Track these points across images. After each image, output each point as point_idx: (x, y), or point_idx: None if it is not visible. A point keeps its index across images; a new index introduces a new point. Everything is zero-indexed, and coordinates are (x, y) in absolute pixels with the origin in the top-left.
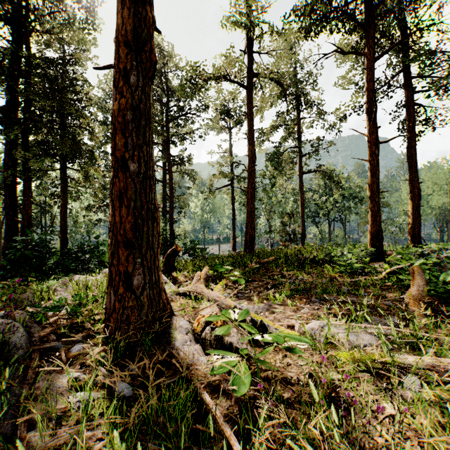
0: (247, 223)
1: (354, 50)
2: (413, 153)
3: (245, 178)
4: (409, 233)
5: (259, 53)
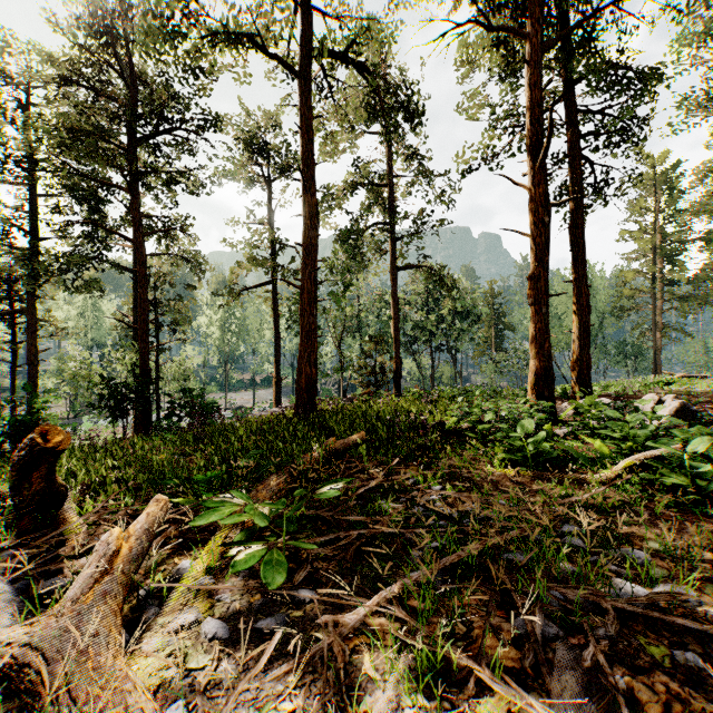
0: (301, 352)
1: (494, 42)
2: (581, 237)
3: (298, 272)
4: (574, 370)
5: (325, 15)
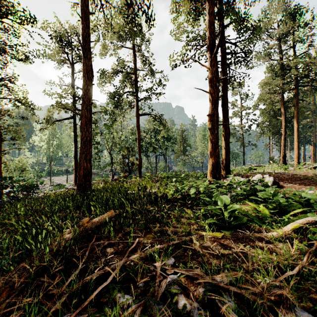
0: (80, 153)
1: None
2: (226, 101)
3: None
4: (223, 164)
5: None
